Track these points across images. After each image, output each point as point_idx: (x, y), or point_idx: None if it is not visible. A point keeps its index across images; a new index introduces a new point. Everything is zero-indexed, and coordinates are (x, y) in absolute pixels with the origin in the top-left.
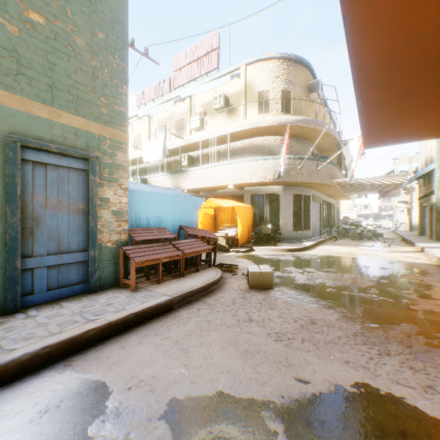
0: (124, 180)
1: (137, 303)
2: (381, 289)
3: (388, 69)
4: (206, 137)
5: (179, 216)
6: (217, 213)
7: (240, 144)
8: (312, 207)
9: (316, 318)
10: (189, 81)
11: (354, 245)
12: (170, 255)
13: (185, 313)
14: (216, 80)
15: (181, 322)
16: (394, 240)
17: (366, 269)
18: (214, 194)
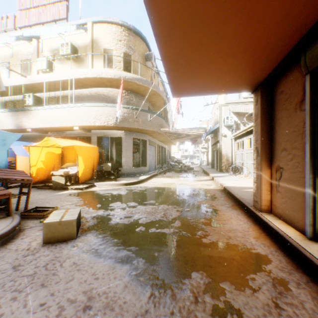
0: None
1: None
2: (184, 219)
3: None
4: (51, 79)
5: None
6: (65, 152)
7: (88, 91)
8: (149, 149)
9: (98, 292)
10: (37, 24)
11: (175, 177)
12: None
13: None
14: (62, 27)
15: None
16: (199, 172)
17: (177, 198)
18: (62, 135)
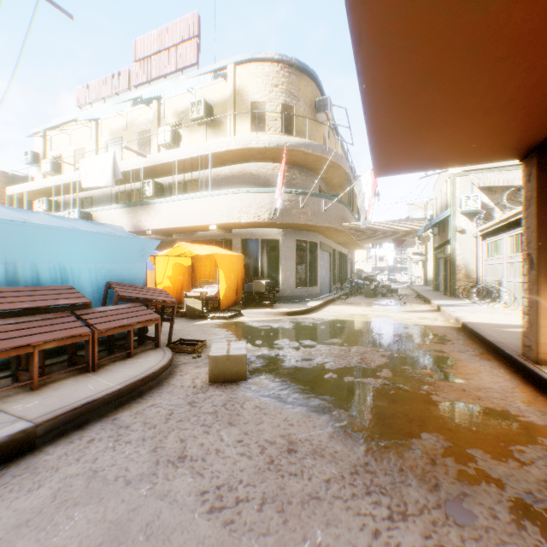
0: None
1: None
2: (395, 368)
3: (405, 8)
4: (179, 156)
5: (109, 268)
6: (196, 264)
7: (228, 170)
8: (320, 257)
9: (299, 438)
10: (157, 77)
11: (367, 304)
12: (61, 336)
13: (54, 456)
14: (192, 79)
15: (27, 485)
16: (410, 296)
17: (378, 338)
18: (192, 238)
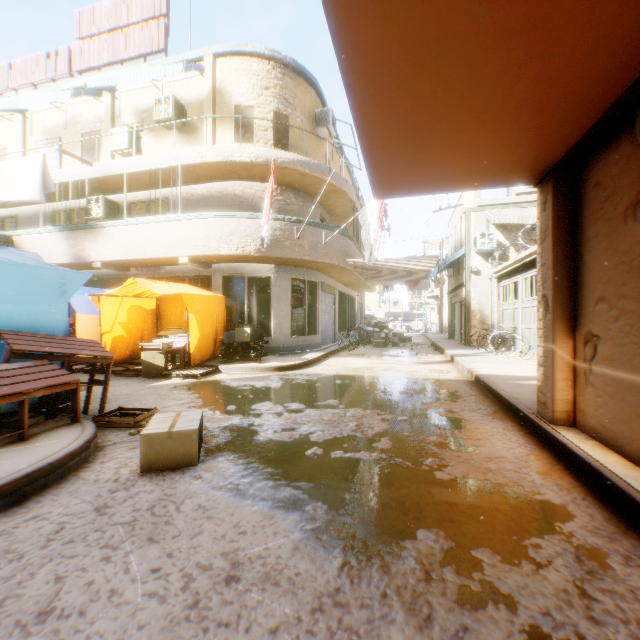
0: None
1: None
2: (397, 436)
3: None
4: (138, 167)
5: (4, 310)
6: (162, 307)
7: (205, 189)
8: (322, 300)
9: (248, 555)
10: (110, 63)
11: (376, 356)
12: None
13: None
14: (157, 68)
15: None
16: (424, 346)
17: (382, 397)
18: (158, 274)
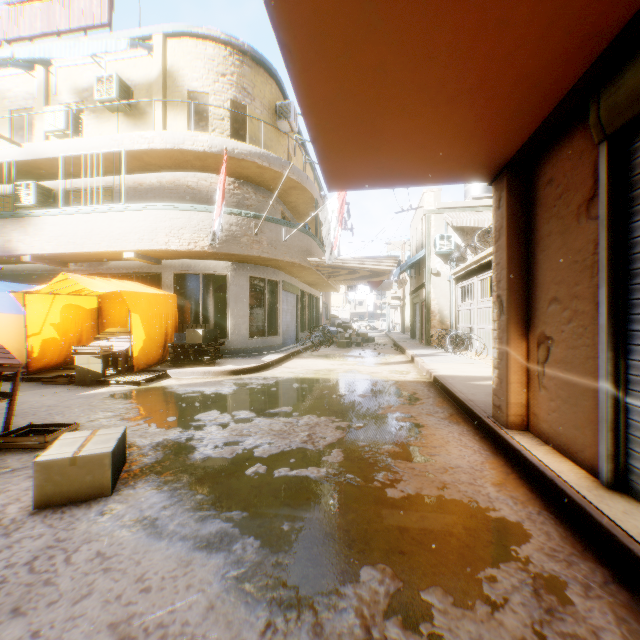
0: None
1: None
2: (350, 447)
3: None
4: (75, 150)
5: None
6: (105, 306)
7: (155, 178)
8: (283, 299)
9: (145, 624)
10: (45, 34)
11: (338, 356)
12: None
13: None
14: (98, 42)
15: None
16: (387, 346)
17: (339, 402)
18: (101, 270)
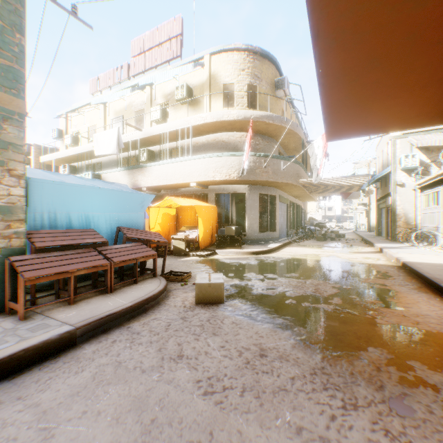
0: (19, 164)
1: (12, 342)
2: (344, 297)
3: (355, 10)
4: (166, 129)
5: (119, 216)
6: (179, 213)
7: (205, 139)
8: (279, 207)
9: (268, 346)
10: (149, 68)
11: (319, 246)
12: (89, 265)
13: (89, 351)
14: (177, 68)
15: (74, 369)
16: (356, 240)
17: (329, 273)
18: (176, 193)
